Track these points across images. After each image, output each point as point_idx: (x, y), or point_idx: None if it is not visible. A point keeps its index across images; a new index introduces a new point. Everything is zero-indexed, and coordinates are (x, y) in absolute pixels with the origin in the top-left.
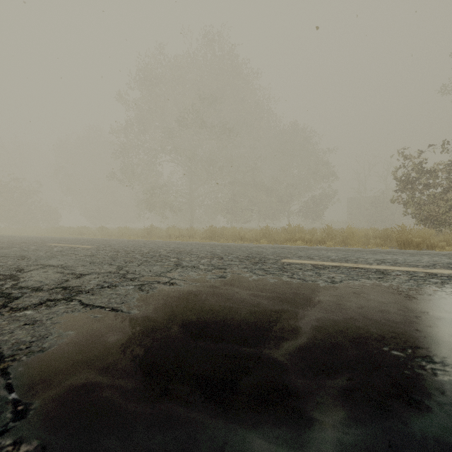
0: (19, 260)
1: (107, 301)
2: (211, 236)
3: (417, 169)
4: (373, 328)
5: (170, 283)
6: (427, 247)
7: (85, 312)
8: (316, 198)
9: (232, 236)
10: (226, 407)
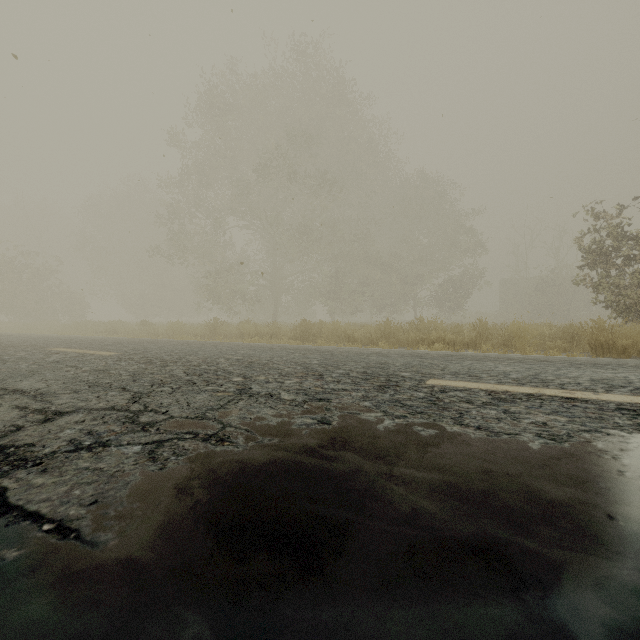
0: None
1: (63, 494)
2: (303, 335)
3: (614, 234)
4: None
5: (218, 438)
6: (638, 353)
7: None
8: (456, 279)
9: (335, 336)
10: None
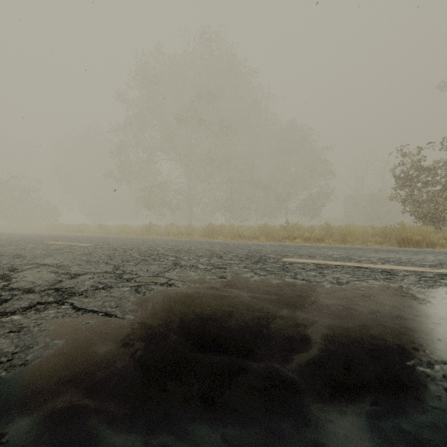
0: (14, 258)
1: (101, 304)
2: (209, 233)
3: (415, 166)
4: (390, 338)
5: (168, 284)
6: (427, 245)
7: (76, 317)
8: (314, 195)
9: (231, 234)
10: (232, 442)
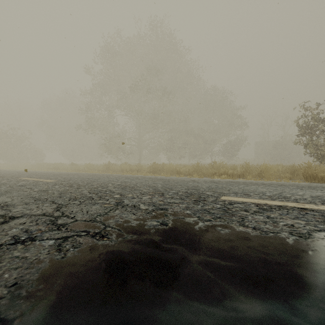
0: None
1: None
2: (154, 170)
3: (315, 118)
4: None
5: (100, 235)
6: None
7: None
8: (232, 141)
9: (170, 171)
10: None
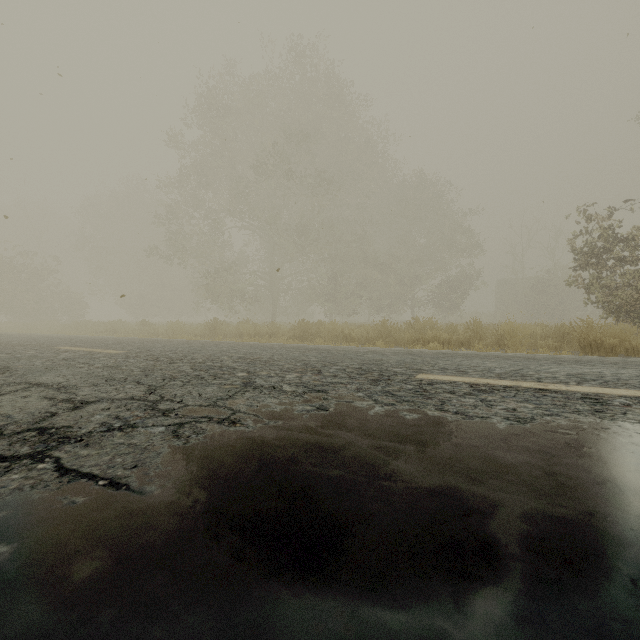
0: None
1: (108, 461)
2: (302, 334)
3: (605, 236)
4: None
5: (230, 421)
6: (626, 352)
7: (56, 490)
8: (453, 279)
9: (333, 336)
10: None
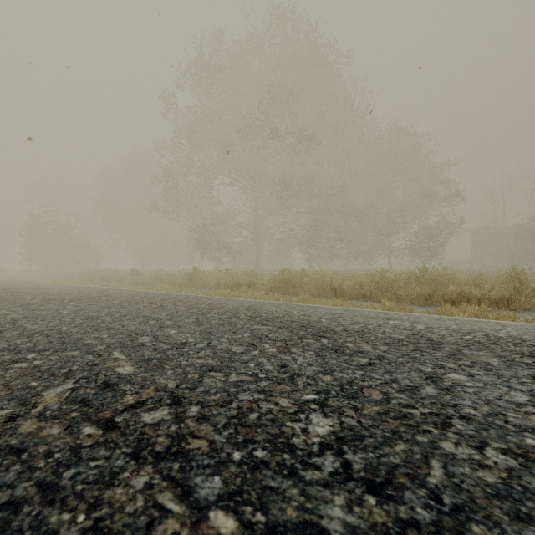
0: None
1: None
2: (283, 286)
3: None
4: None
5: None
6: None
7: None
8: (432, 228)
9: (319, 288)
10: None
